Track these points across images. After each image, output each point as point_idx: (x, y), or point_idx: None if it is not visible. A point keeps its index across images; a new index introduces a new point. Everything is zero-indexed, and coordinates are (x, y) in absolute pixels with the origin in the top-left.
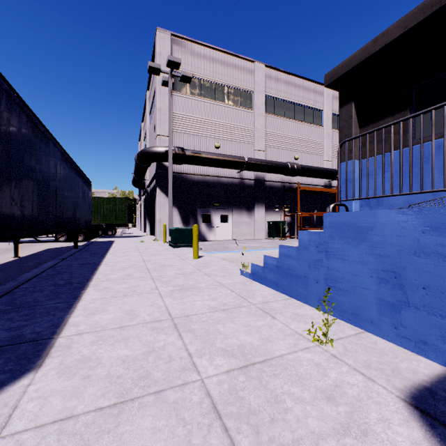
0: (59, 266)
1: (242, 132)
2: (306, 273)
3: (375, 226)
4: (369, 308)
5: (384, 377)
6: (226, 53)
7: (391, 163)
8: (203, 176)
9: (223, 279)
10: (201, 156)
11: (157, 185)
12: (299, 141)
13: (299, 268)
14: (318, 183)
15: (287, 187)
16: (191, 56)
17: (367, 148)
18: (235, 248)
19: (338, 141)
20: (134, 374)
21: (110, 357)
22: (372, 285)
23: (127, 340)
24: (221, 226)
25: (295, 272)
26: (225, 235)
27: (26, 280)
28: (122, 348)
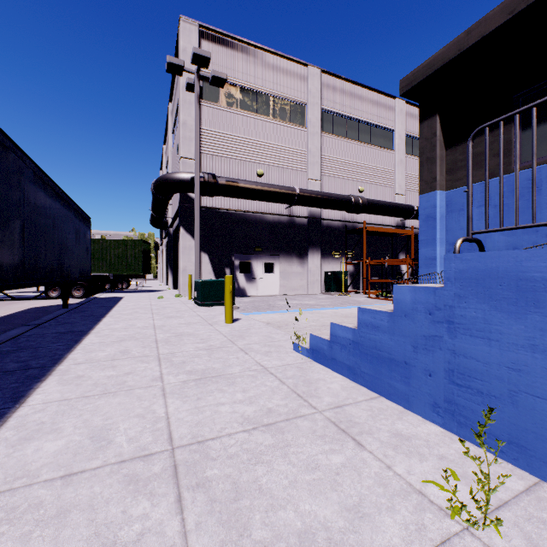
0: (25, 337)
1: (292, 156)
2: (408, 357)
3: None
4: None
5: None
6: (271, 53)
7: None
8: (242, 212)
9: (267, 358)
10: (239, 185)
11: (180, 223)
12: (364, 168)
13: (394, 348)
14: (389, 223)
15: (349, 227)
16: (225, 56)
17: (534, 132)
18: (284, 307)
19: (413, 169)
20: None
21: None
22: None
23: (65, 519)
24: (265, 277)
25: (386, 353)
26: (270, 290)
27: None
28: None
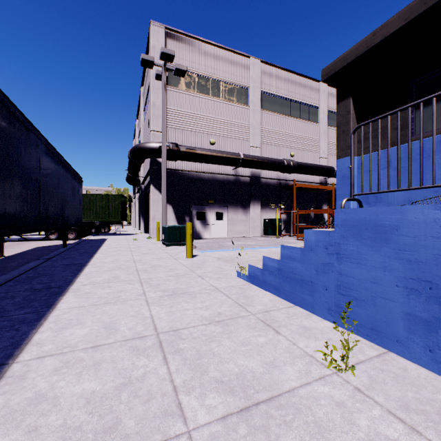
0: (42, 267)
1: (237, 129)
2: (312, 278)
3: (402, 224)
4: (394, 323)
5: (431, 426)
6: (221, 48)
7: (421, 148)
8: (198, 173)
9: (218, 281)
10: (196, 152)
11: (150, 181)
12: (295, 137)
13: (304, 272)
14: (314, 180)
15: (283, 184)
16: (185, 51)
17: (388, 132)
18: (231, 246)
19: (334, 138)
20: (98, 424)
21: (71, 395)
22: (398, 296)
23: (99, 366)
24: (217, 223)
25: (299, 276)
26: (220, 233)
27: None
28: (91, 378)
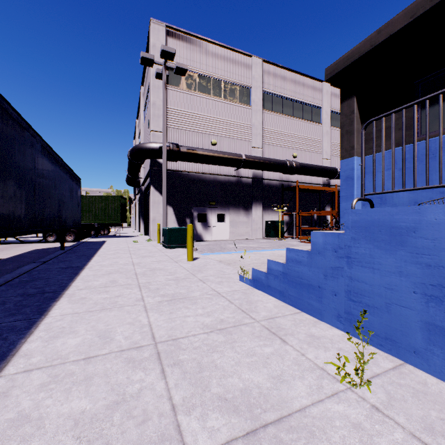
0: (37, 270)
1: (239, 129)
2: (320, 283)
3: (420, 226)
4: (411, 333)
5: None
6: (222, 47)
7: (440, 144)
8: (199, 174)
9: (220, 286)
10: (197, 153)
11: (150, 182)
12: (297, 138)
13: (311, 277)
14: (317, 182)
15: (285, 185)
16: (186, 49)
17: (403, 126)
18: (233, 249)
19: (337, 139)
20: None
21: (58, 415)
22: (416, 303)
23: (90, 381)
24: (218, 225)
25: (306, 280)
26: (222, 235)
27: None
28: (81, 396)
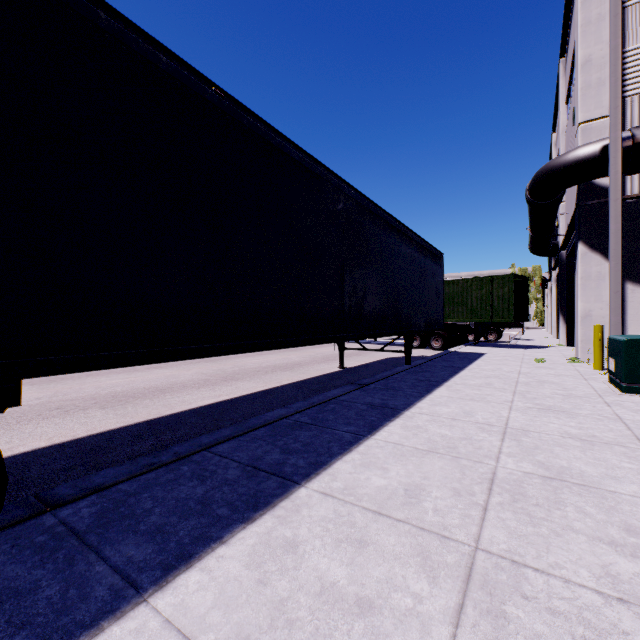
0: (336, 402)
1: None
2: None
3: None
4: None
5: None
6: None
7: None
8: None
9: None
10: None
11: (577, 236)
12: None
13: None
14: None
15: None
16: None
17: None
18: None
19: None
20: None
21: None
22: None
23: None
24: None
25: None
26: None
27: (247, 429)
28: None
